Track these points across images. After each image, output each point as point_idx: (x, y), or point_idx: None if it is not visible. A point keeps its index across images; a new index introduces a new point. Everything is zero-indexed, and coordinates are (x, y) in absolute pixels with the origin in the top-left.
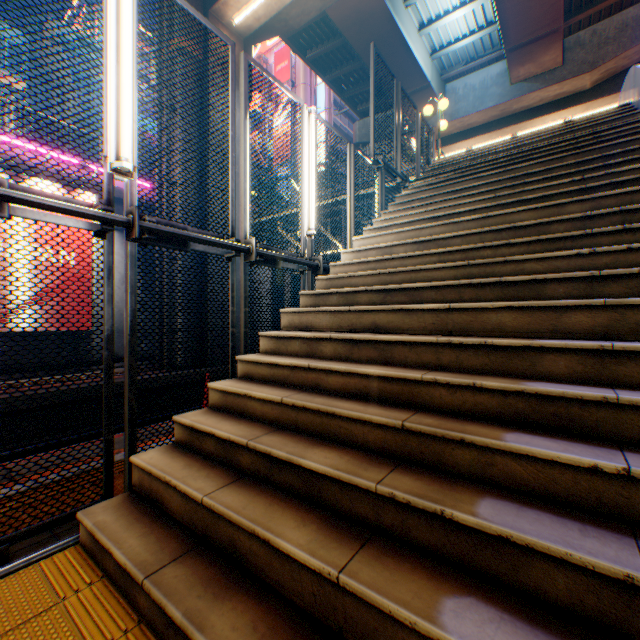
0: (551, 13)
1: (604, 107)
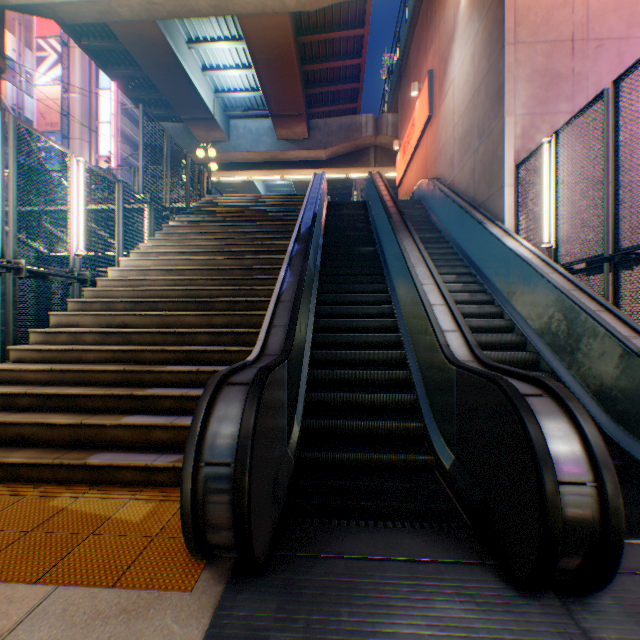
0: (297, 103)
1: (335, 175)
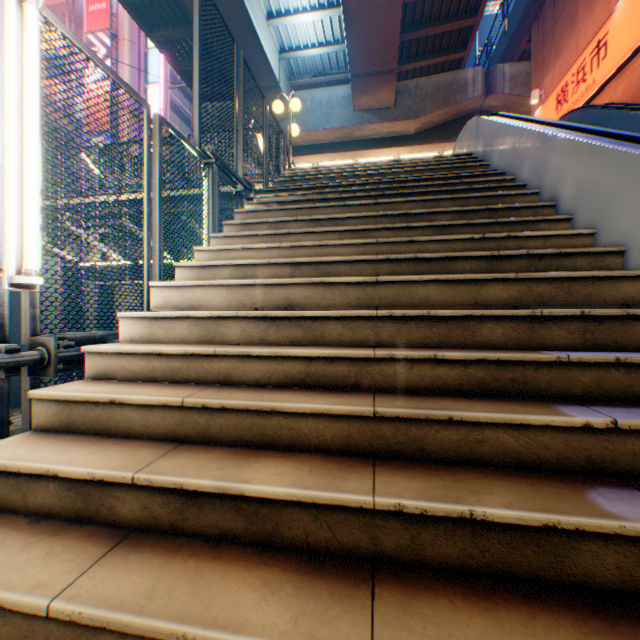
0: (390, 52)
1: (423, 154)
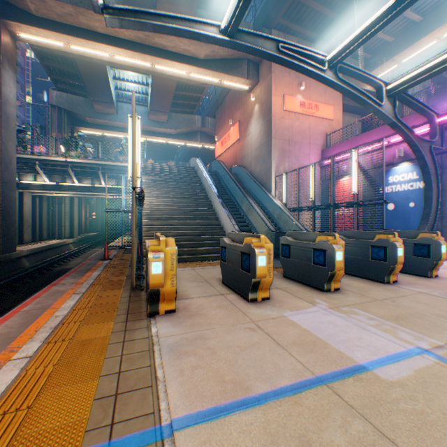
0: (167, 108)
1: (178, 143)
